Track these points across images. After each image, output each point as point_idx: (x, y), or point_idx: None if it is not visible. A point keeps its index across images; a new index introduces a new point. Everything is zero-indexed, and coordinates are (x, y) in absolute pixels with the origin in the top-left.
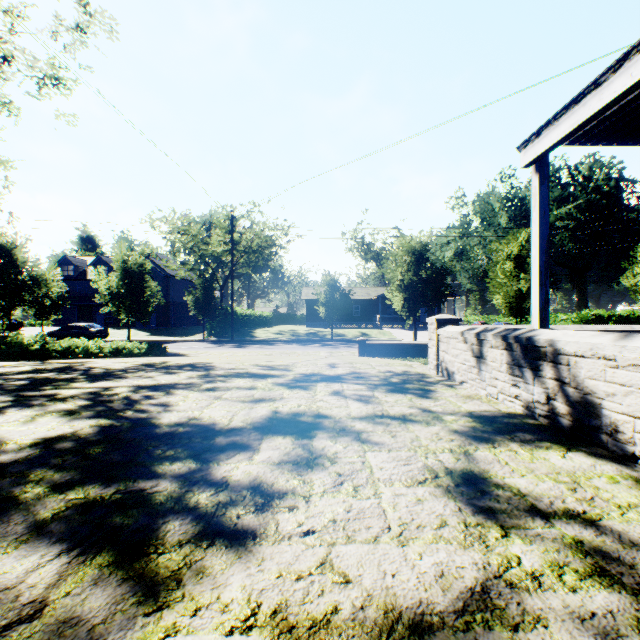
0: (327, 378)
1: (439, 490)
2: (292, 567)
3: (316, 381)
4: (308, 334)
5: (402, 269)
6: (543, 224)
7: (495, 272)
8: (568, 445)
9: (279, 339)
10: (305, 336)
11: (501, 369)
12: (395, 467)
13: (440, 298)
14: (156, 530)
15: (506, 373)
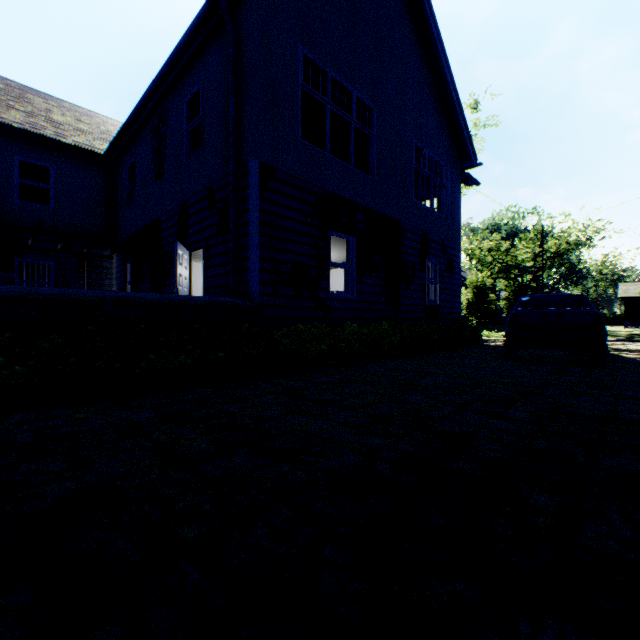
0: None
1: None
2: None
3: None
4: (630, 335)
5: None
6: None
7: None
8: None
9: None
10: (626, 337)
11: None
12: None
13: None
14: None
15: None
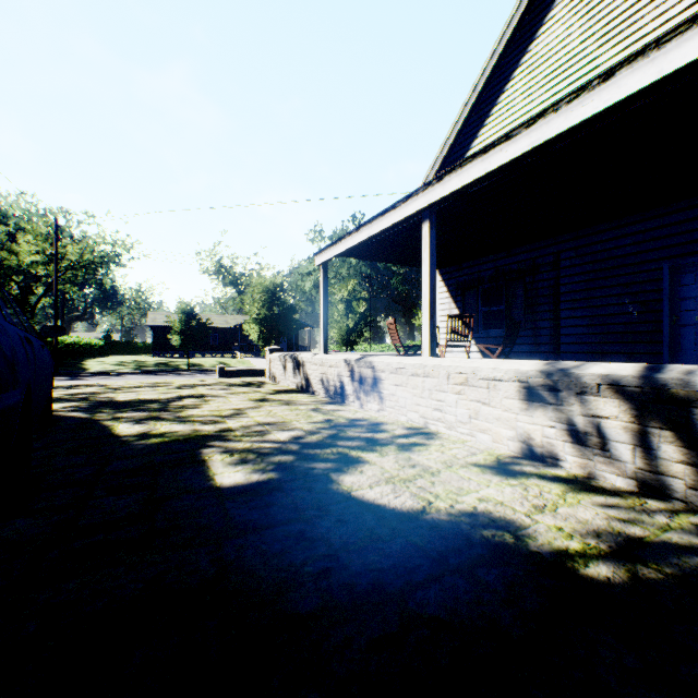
0: (202, 385)
1: (251, 401)
2: (210, 408)
3: (195, 386)
4: (158, 365)
5: (259, 305)
6: (326, 298)
7: (333, 311)
8: (301, 393)
9: (123, 370)
10: (155, 367)
11: (291, 372)
12: (238, 399)
13: (291, 331)
14: (166, 410)
15: (292, 373)
